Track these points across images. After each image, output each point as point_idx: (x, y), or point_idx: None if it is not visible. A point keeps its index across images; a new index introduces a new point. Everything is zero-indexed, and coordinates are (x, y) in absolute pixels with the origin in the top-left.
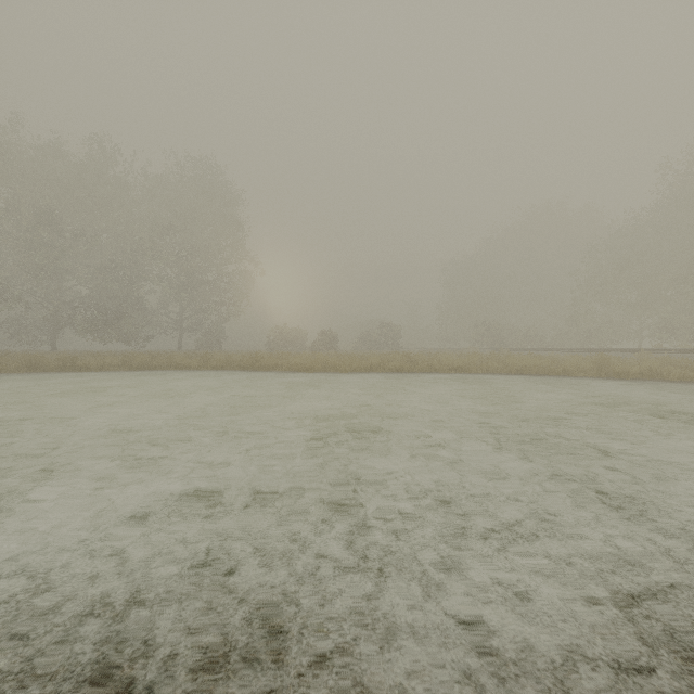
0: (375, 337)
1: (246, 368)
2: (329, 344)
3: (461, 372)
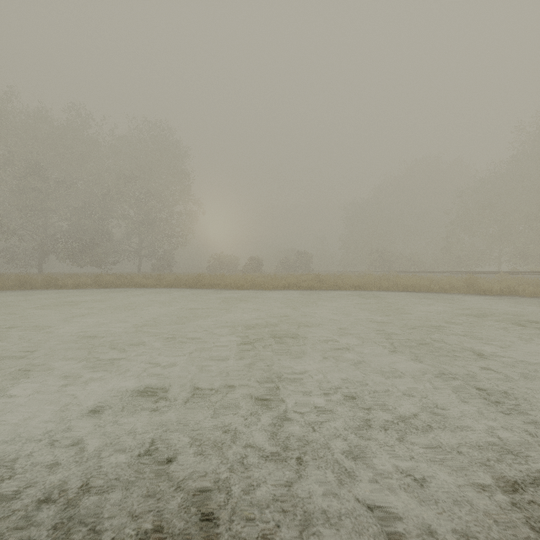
0: (292, 262)
1: (191, 286)
2: (256, 267)
3: (359, 289)
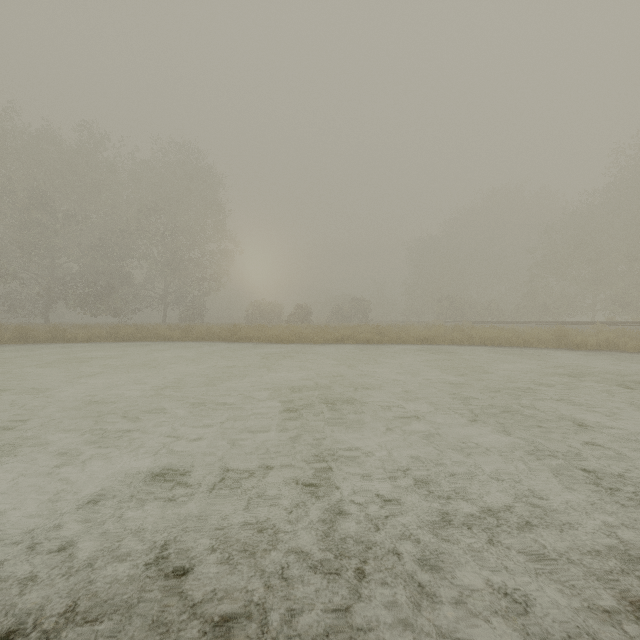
0: (346, 311)
1: (225, 339)
2: (303, 317)
3: (427, 343)
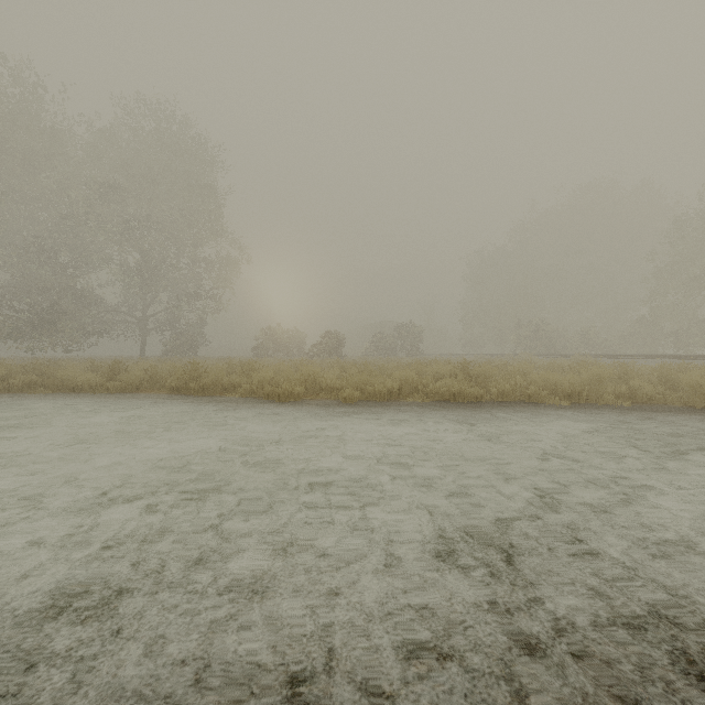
0: (390, 340)
1: (176, 389)
2: (331, 348)
3: (580, 402)
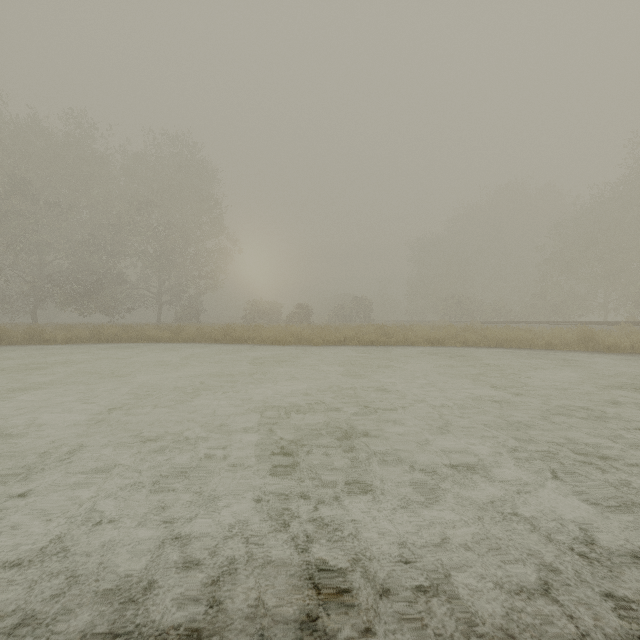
0: (347, 310)
1: (218, 340)
2: (302, 317)
3: (438, 345)
